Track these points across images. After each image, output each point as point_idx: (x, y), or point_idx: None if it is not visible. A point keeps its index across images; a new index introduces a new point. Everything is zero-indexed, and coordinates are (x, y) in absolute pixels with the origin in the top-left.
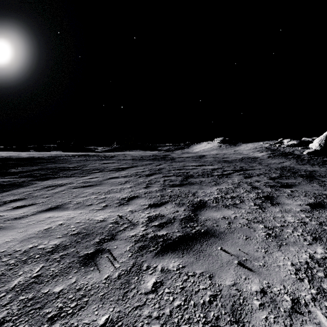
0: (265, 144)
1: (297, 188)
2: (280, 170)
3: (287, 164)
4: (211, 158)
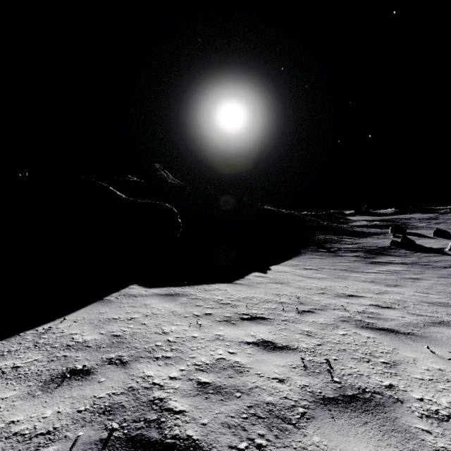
0: None
1: None
2: None
3: None
4: None
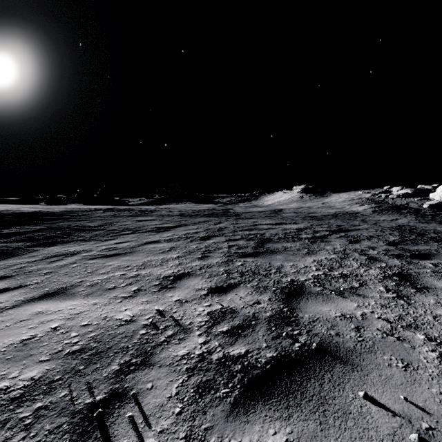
0: (366, 194)
1: (440, 259)
2: (398, 231)
3: (404, 222)
4: (291, 213)
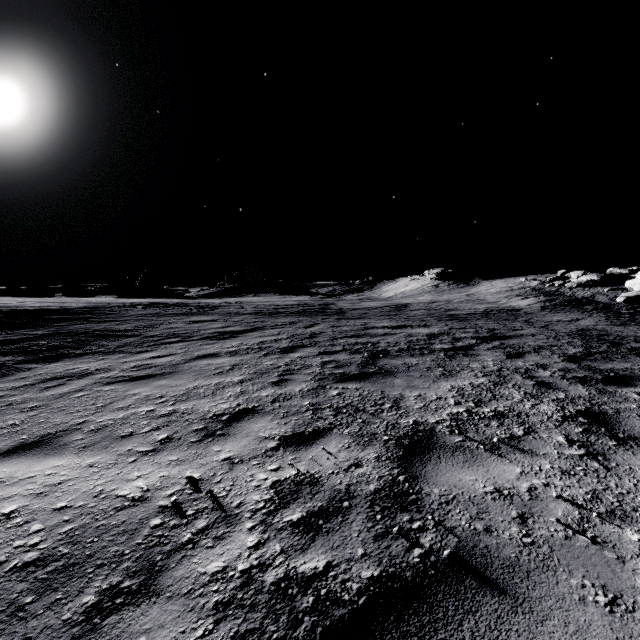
0: (531, 282)
1: None
2: (581, 339)
3: (588, 324)
4: (421, 310)
